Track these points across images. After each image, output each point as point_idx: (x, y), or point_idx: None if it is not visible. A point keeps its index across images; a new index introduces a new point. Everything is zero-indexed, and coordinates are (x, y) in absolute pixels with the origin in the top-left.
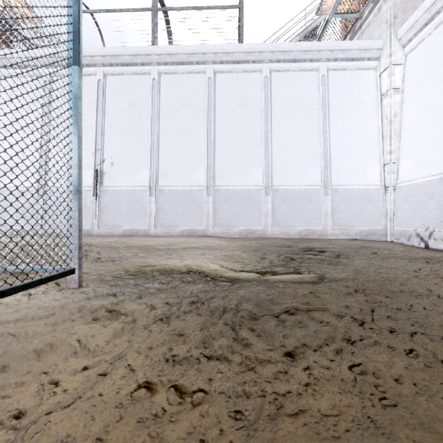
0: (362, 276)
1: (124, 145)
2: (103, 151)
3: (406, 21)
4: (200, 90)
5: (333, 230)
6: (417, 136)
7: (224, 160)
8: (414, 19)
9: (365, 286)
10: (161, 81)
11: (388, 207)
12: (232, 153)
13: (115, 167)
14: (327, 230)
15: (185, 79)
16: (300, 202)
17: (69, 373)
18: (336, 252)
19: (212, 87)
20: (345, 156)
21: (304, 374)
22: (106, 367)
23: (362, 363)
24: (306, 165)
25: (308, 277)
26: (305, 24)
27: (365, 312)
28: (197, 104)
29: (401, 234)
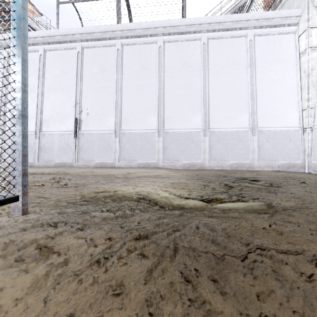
0: (313, 206)
1: (96, 99)
2: (81, 104)
3: None
4: (153, 56)
5: (259, 163)
6: None
7: (171, 109)
8: None
9: None
10: (123, 51)
11: (306, 144)
12: (178, 103)
13: (90, 116)
14: (254, 164)
15: (142, 48)
16: (231, 141)
17: None
18: (268, 181)
19: (162, 53)
20: (268, 104)
21: None
22: None
23: None
24: (237, 111)
25: (256, 206)
26: (235, 2)
27: None
28: (150, 67)
29: None
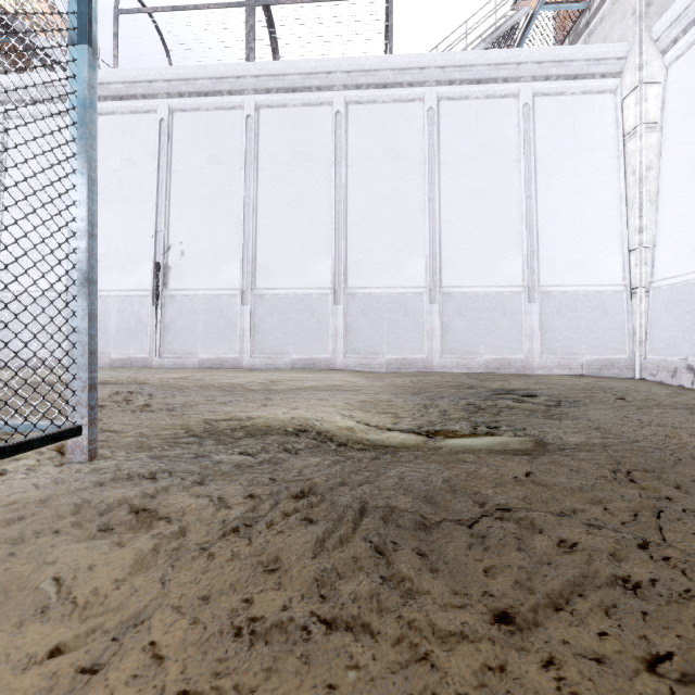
0: (617, 441)
1: (201, 222)
2: (168, 233)
3: (668, 9)
4: (323, 132)
5: (543, 359)
6: (688, 202)
7: (362, 246)
8: (683, 3)
9: (630, 461)
10: (260, 119)
11: (637, 321)
12: (376, 234)
13: (188, 259)
14: (532, 361)
15: (299, 115)
16: (487, 314)
17: (14, 666)
18: (554, 396)
19: (342, 127)
20: (562, 238)
21: (545, 678)
22: (102, 651)
23: (675, 648)
24: (498, 252)
25: (516, 443)
26: (495, 23)
27: (643, 517)
28: (318, 156)
29: (660, 366)
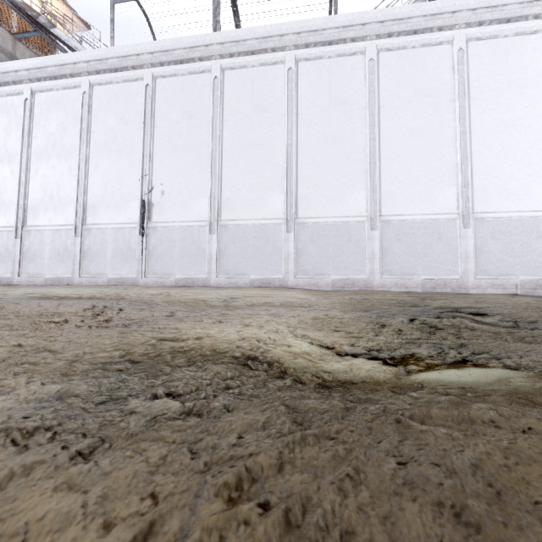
0: None
1: (177, 167)
2: (152, 176)
3: None
4: (277, 87)
5: (477, 280)
6: None
7: (310, 182)
8: None
9: None
10: (225, 79)
11: None
12: (322, 171)
13: (167, 197)
14: (467, 281)
15: (257, 74)
16: (423, 239)
17: None
18: (506, 315)
19: (293, 81)
20: (496, 168)
21: None
22: None
23: None
24: (434, 183)
25: (520, 382)
26: None
27: None
28: (273, 107)
29: None
